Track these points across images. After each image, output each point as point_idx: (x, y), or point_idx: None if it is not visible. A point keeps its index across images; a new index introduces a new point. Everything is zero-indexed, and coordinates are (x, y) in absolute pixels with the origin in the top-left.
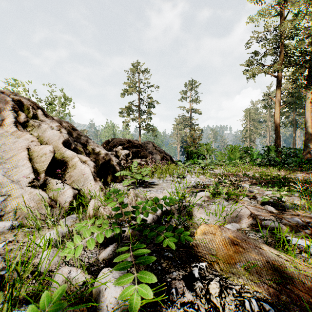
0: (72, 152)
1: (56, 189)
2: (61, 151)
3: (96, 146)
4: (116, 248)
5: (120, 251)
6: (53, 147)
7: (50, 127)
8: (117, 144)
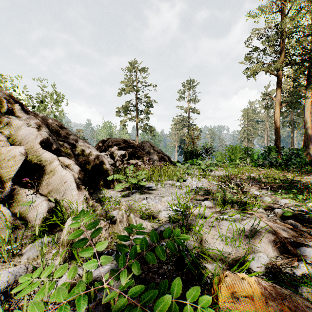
0: (52, 155)
1: (25, 203)
2: (38, 153)
3: (87, 147)
4: None
5: None
6: (25, 149)
7: (26, 124)
8: (112, 144)
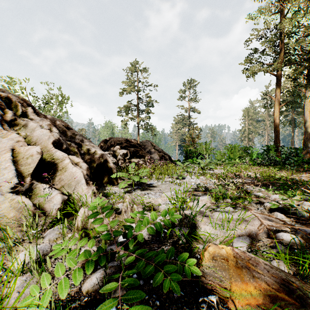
0: (63, 153)
1: (42, 195)
2: (51, 152)
3: (92, 146)
4: (103, 278)
5: (108, 280)
6: (40, 148)
7: (40, 126)
8: (114, 143)
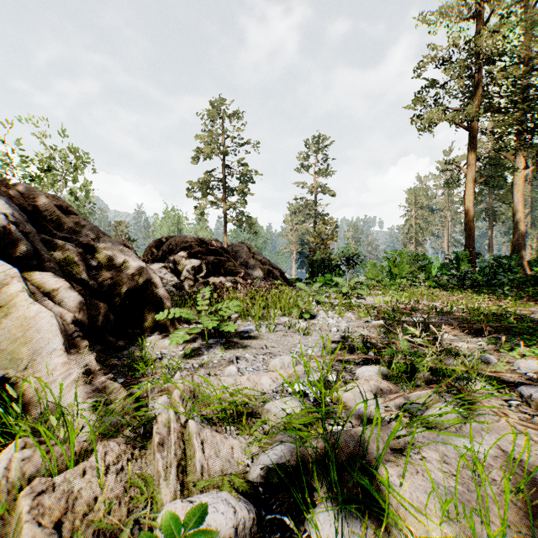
0: (7, 267)
1: None
2: None
3: (118, 251)
4: None
5: None
6: None
7: None
8: (177, 247)
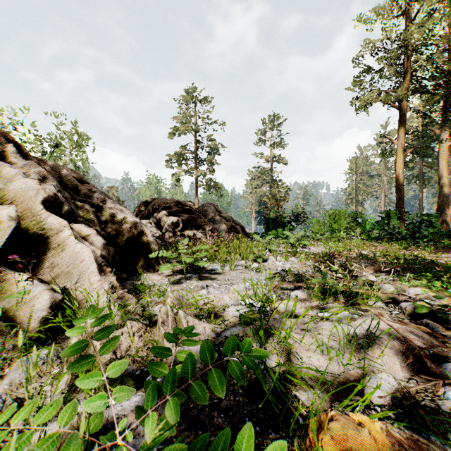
0: (60, 220)
1: (15, 294)
2: (39, 217)
3: (120, 210)
4: None
5: None
6: (17, 210)
7: (23, 173)
8: (159, 207)
